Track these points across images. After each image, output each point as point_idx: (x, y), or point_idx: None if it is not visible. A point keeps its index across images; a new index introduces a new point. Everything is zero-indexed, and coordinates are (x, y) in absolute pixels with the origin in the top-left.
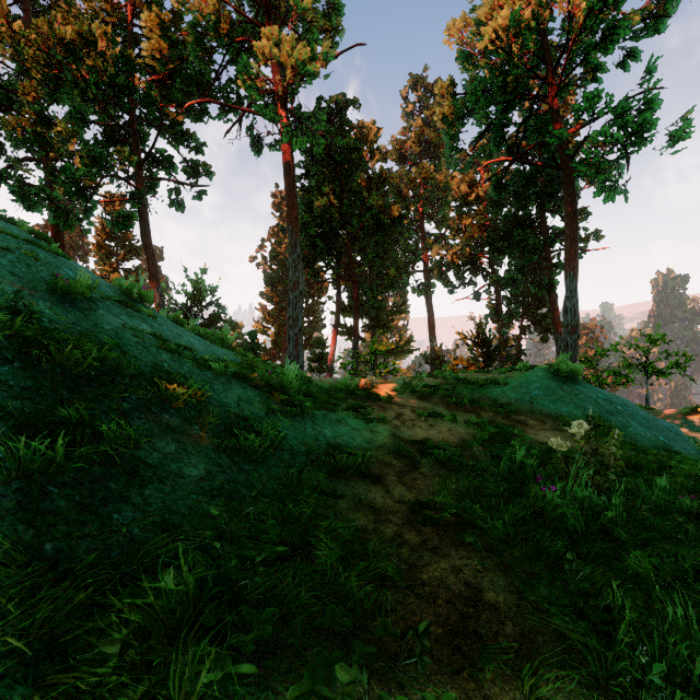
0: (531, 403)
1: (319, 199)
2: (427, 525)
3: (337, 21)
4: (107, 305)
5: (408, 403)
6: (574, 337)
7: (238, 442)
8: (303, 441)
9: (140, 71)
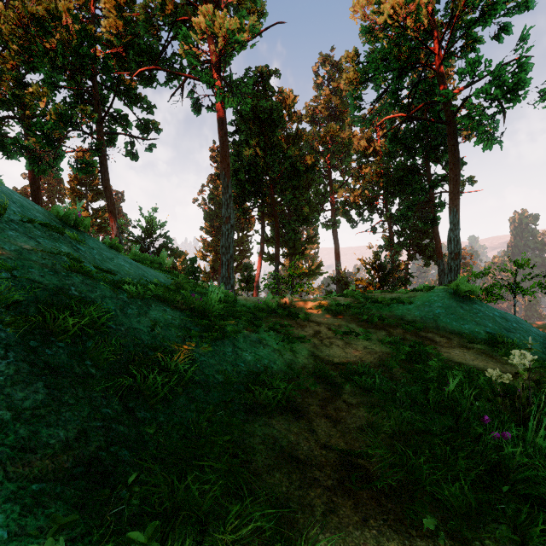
0: (434, 320)
1: (247, 150)
2: (363, 488)
3: (261, 5)
4: (25, 227)
5: (324, 320)
6: (457, 262)
7: (136, 382)
8: (220, 369)
9: (99, 43)
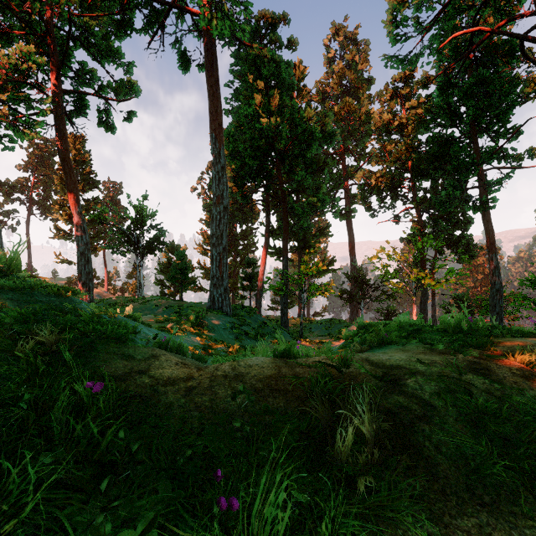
0: None
1: (246, 108)
2: None
3: None
4: None
5: None
6: None
7: None
8: None
9: None
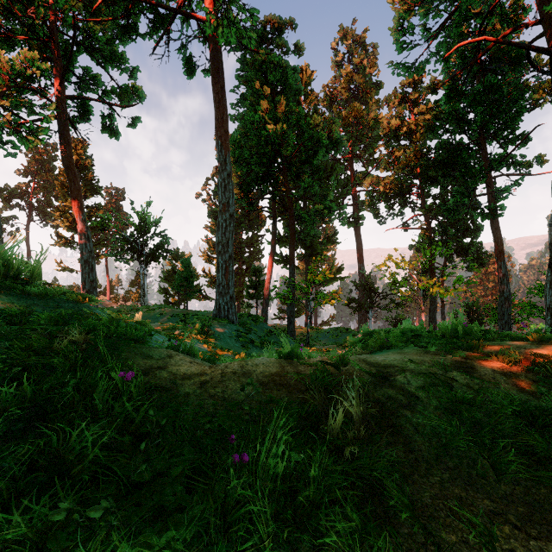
0: None
1: (253, 115)
2: None
3: None
4: None
5: None
6: None
7: None
8: None
9: None
